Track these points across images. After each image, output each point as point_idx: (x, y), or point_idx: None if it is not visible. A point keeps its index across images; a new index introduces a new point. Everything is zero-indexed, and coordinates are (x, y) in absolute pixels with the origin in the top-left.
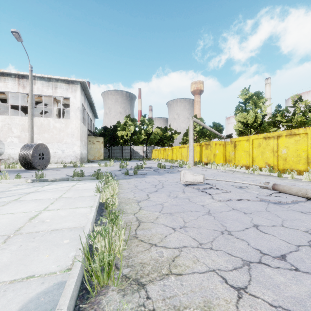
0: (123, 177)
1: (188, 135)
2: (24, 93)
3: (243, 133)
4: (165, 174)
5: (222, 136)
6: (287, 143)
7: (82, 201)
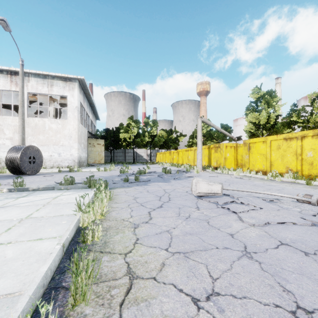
0: (121, 184)
1: (195, 137)
2: (16, 91)
3: (254, 135)
4: (171, 180)
5: (233, 137)
6: (314, 144)
7: (54, 226)
